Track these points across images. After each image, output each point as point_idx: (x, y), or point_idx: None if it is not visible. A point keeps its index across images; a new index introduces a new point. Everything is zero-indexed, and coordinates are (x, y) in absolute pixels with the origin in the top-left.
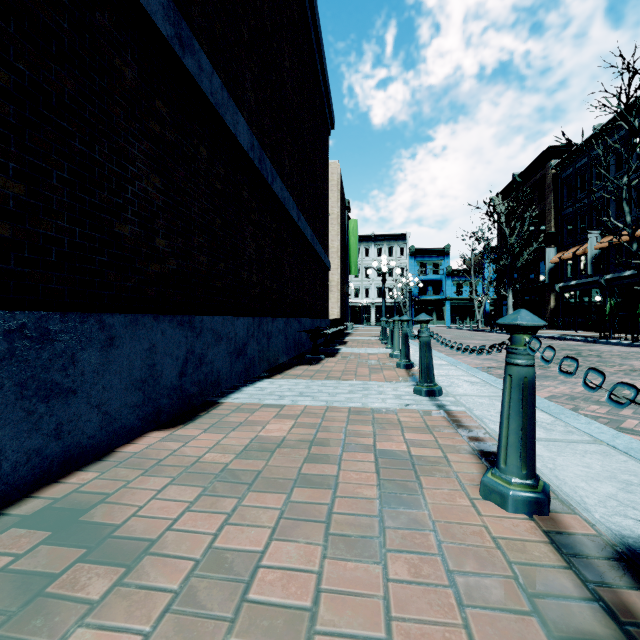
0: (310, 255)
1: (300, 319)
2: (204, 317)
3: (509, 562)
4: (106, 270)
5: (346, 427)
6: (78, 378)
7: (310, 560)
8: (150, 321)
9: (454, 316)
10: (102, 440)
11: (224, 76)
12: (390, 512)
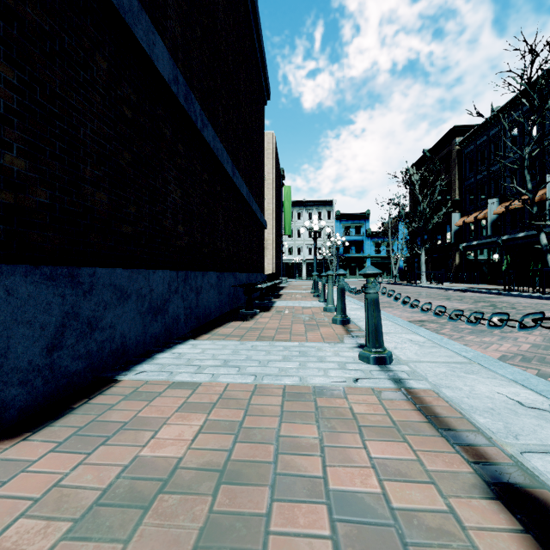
0: (246, 212)
1: (235, 273)
2: (98, 269)
3: None
4: None
5: (279, 425)
6: None
7: None
8: None
9: None
10: None
11: None
12: None
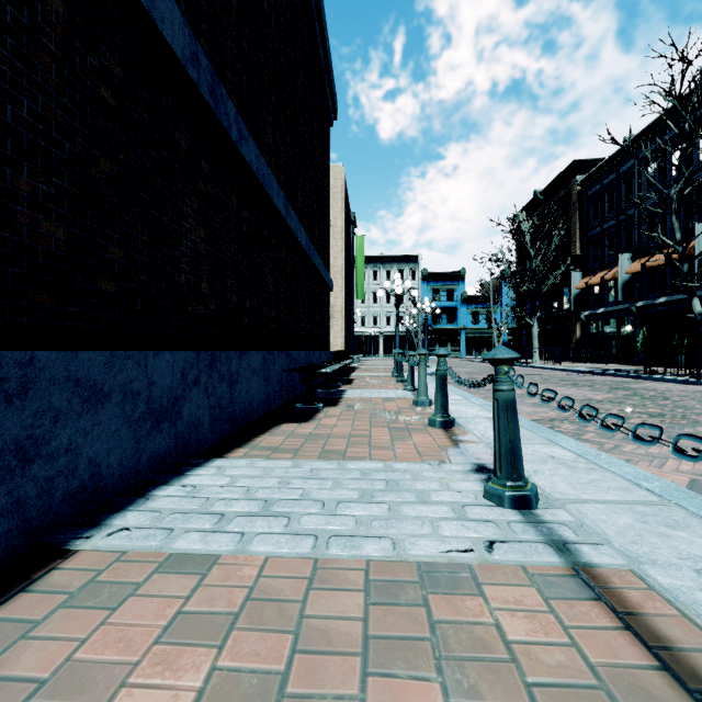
0: (305, 268)
1: (290, 352)
2: (39, 354)
3: None
4: None
5: (362, 678)
6: None
7: None
8: None
9: (470, 347)
10: None
11: None
12: None
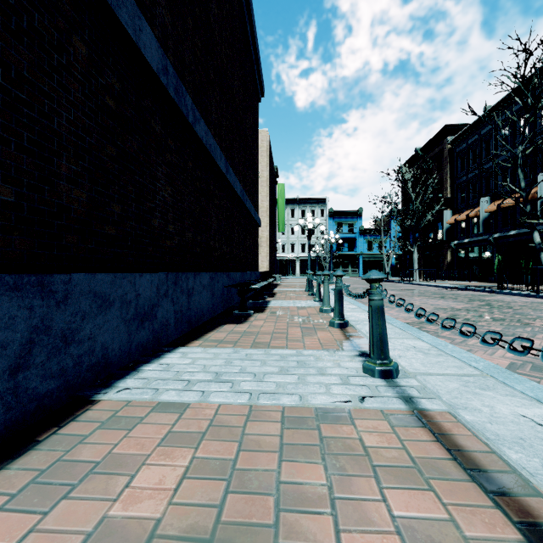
0: (240, 210)
1: (229, 273)
2: (74, 275)
3: None
4: None
5: (279, 464)
6: None
7: None
8: None
9: (366, 268)
10: None
11: None
12: None
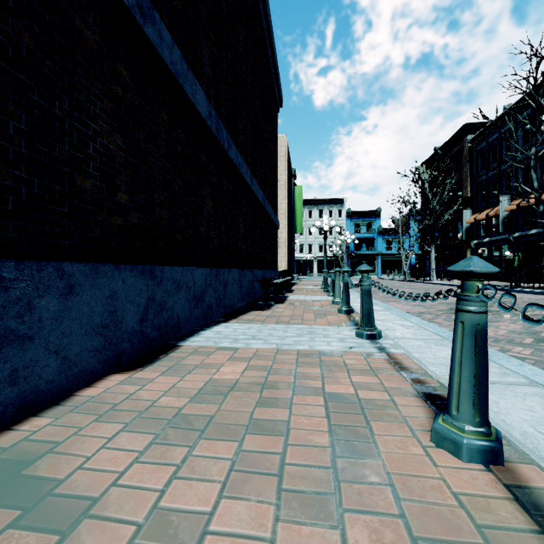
0: (262, 215)
1: (253, 270)
2: (164, 267)
3: (473, 522)
4: (67, 221)
5: (295, 369)
6: (35, 325)
7: (262, 522)
8: (111, 270)
9: (384, 268)
10: (61, 384)
11: (184, 50)
12: (343, 461)
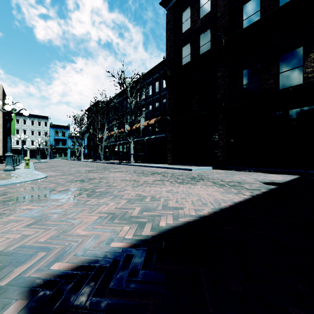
0: None
1: None
2: None
3: None
4: None
5: None
6: None
7: None
8: None
9: (72, 155)
10: None
11: None
12: None
